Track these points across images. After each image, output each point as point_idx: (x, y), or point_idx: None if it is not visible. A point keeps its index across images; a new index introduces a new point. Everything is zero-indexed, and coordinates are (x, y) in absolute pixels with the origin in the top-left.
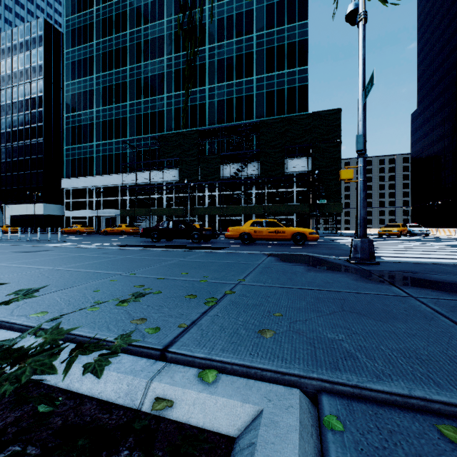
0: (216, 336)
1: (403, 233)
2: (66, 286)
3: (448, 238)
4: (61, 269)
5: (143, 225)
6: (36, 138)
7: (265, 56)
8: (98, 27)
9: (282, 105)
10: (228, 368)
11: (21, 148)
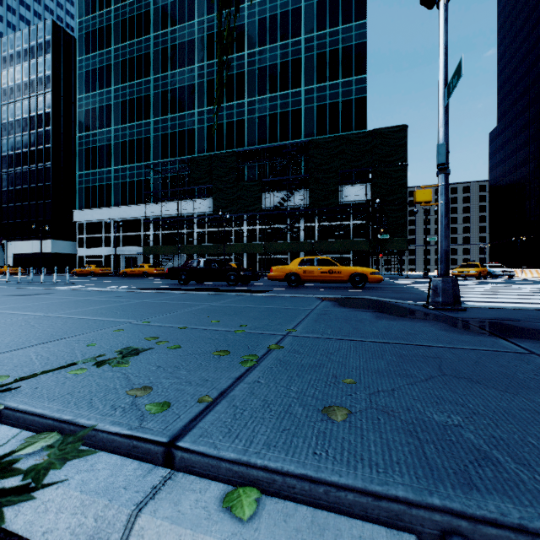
0: (256, 418)
1: (482, 274)
2: (51, 338)
3: (537, 280)
4: (54, 316)
5: (169, 265)
6: (43, 162)
7: (315, 62)
8: (117, 30)
9: (336, 121)
10: (278, 480)
11: (26, 174)
